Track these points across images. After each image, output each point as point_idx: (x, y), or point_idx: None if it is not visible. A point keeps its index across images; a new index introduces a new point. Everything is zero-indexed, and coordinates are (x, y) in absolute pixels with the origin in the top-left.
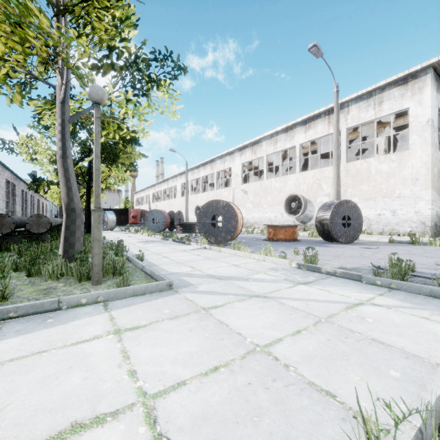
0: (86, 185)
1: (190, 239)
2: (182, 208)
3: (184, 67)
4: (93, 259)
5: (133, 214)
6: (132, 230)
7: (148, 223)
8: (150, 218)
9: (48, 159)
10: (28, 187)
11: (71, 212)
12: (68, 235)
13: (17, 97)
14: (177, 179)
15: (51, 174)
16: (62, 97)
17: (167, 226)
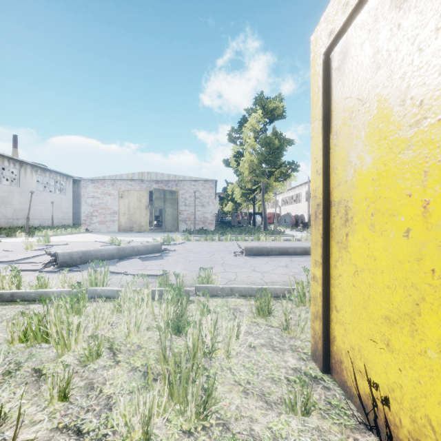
0: (253, 204)
1: (304, 230)
2: (306, 211)
3: (299, 165)
4: (275, 229)
5: (268, 216)
6: (272, 226)
7: (282, 222)
8: (282, 220)
9: (240, 194)
10: (219, 203)
11: (265, 218)
12: (264, 225)
13: (249, 186)
14: (302, 187)
15: (239, 199)
16: (263, 187)
17: (293, 224)
